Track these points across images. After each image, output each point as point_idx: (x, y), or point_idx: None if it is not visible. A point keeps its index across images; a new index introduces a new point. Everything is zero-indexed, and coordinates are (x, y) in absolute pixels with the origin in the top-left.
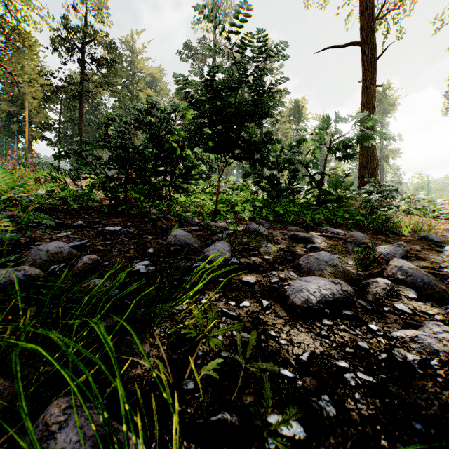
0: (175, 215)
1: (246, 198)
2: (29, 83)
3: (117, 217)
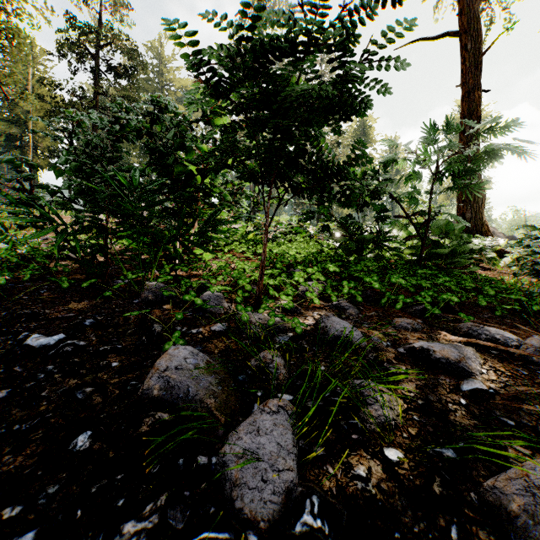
0: (191, 288)
1: (307, 249)
2: (21, 95)
3: (82, 299)
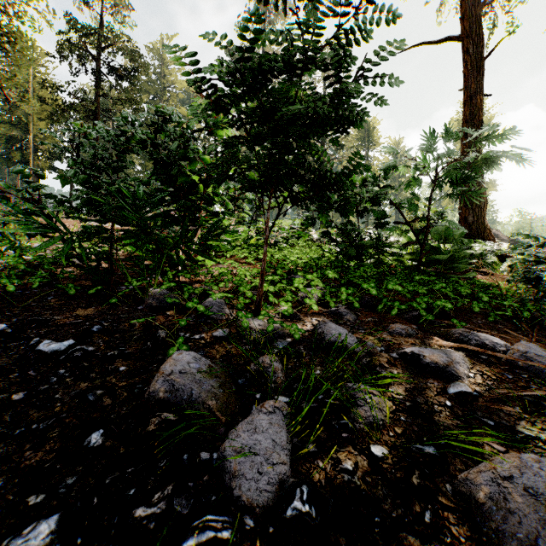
0: (193, 295)
1: (308, 254)
2: (22, 98)
3: (88, 305)
